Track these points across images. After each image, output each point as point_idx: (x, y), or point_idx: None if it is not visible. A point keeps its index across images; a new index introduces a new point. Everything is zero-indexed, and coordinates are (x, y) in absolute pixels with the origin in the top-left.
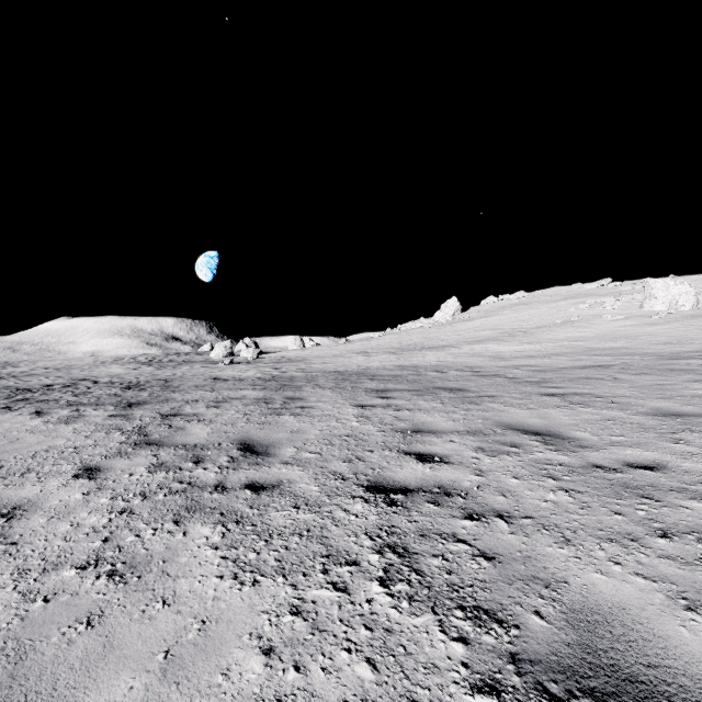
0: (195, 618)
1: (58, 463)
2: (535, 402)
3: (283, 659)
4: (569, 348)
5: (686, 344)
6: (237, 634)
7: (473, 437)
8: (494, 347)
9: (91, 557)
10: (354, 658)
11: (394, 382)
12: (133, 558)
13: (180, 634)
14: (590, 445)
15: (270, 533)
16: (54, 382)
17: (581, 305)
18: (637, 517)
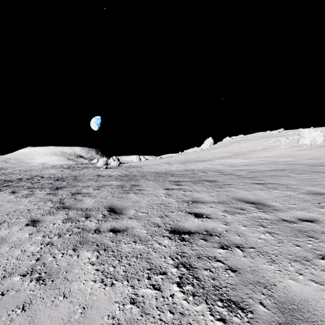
0: (80, 305)
1: (19, 218)
2: (251, 187)
3: None
4: (265, 161)
5: (320, 159)
6: (101, 316)
7: (221, 204)
8: (229, 160)
9: (29, 269)
10: None
11: (182, 177)
12: (50, 270)
13: (71, 315)
14: (279, 209)
15: (121, 256)
16: (23, 177)
17: (270, 141)
18: (308, 247)
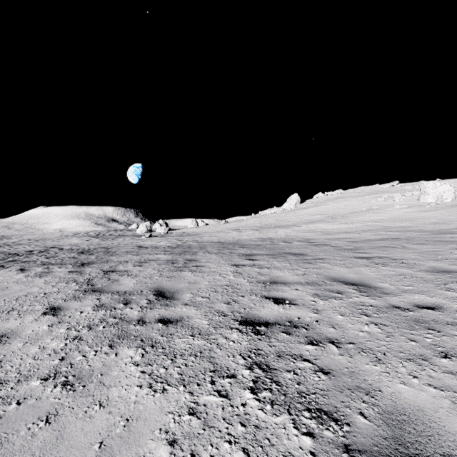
0: (122, 417)
1: (33, 304)
2: (351, 262)
3: (183, 449)
4: (372, 226)
5: (449, 224)
6: (151, 429)
7: (311, 286)
8: (322, 226)
9: (51, 371)
10: (234, 448)
11: (257, 249)
12: (80, 372)
13: (111, 429)
14: (390, 292)
15: (174, 354)
16: (34, 249)
17: (379, 198)
18: (426, 343)
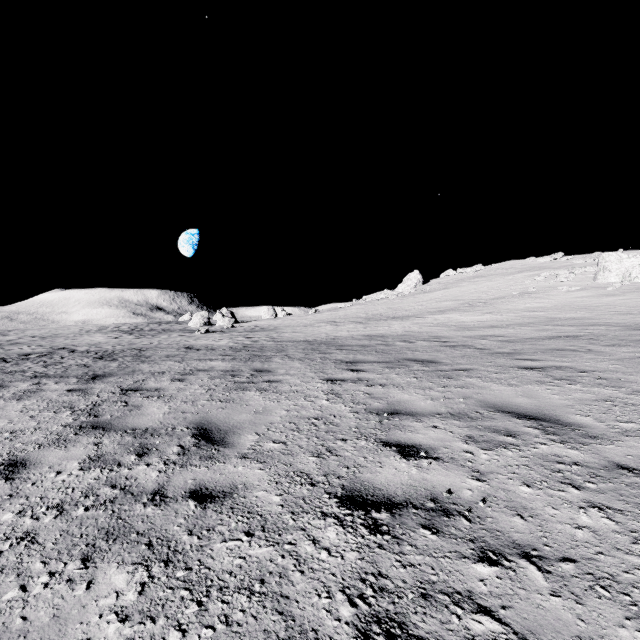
0: None
1: None
2: (515, 376)
3: None
4: (531, 318)
5: None
6: None
7: (458, 421)
8: (456, 317)
9: None
10: None
11: (363, 352)
12: None
13: None
14: (600, 435)
15: (207, 586)
16: (33, 351)
17: (537, 277)
18: None
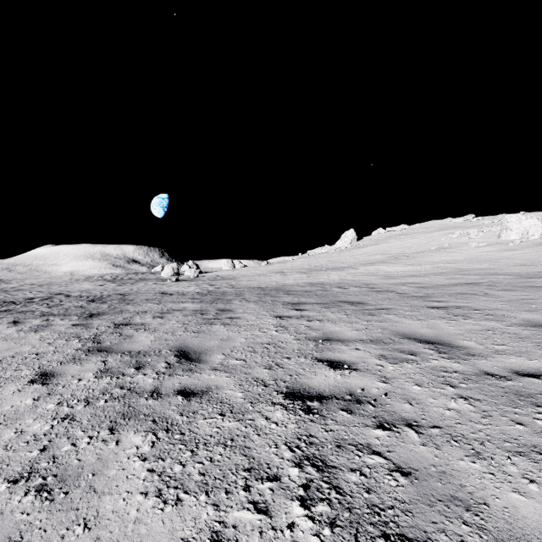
0: None
1: (19, 368)
2: (424, 313)
3: None
4: (444, 269)
5: (538, 266)
6: None
7: (375, 345)
8: (383, 268)
9: (25, 469)
10: None
11: (306, 296)
12: (64, 471)
13: None
14: (478, 354)
15: (196, 443)
16: (35, 296)
17: (452, 235)
18: (538, 427)
